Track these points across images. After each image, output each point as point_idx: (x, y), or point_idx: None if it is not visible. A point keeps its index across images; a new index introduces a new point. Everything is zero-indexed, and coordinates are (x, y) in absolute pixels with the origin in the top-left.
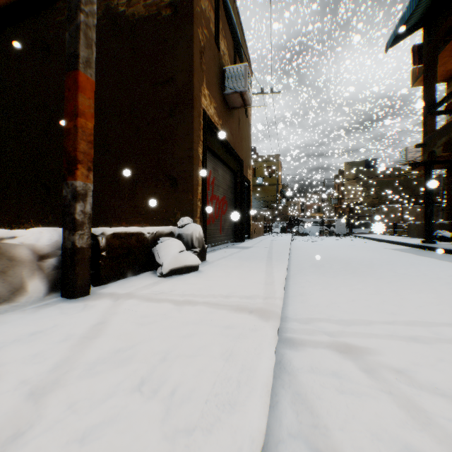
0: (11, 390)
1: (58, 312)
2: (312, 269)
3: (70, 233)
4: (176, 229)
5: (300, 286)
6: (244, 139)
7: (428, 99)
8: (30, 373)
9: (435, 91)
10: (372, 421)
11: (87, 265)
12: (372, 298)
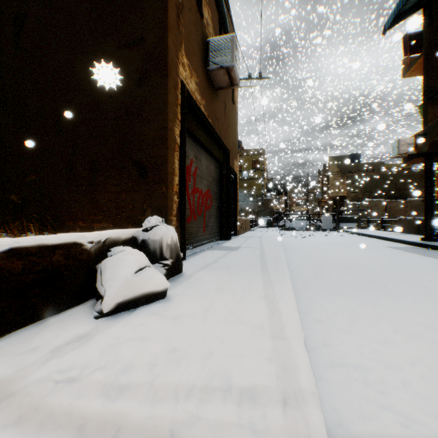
0: None
1: None
2: (319, 282)
3: None
4: (139, 232)
5: (315, 319)
6: (230, 127)
7: (428, 86)
8: None
9: (436, 77)
10: None
11: None
12: None
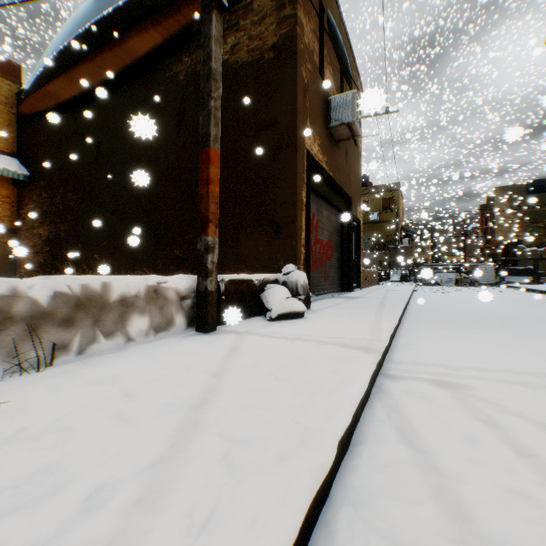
0: (200, 373)
1: (200, 340)
2: (431, 322)
3: (203, 279)
4: (280, 276)
5: (412, 337)
6: (352, 172)
7: None
8: (206, 367)
9: None
10: (447, 422)
11: (214, 306)
12: (493, 351)
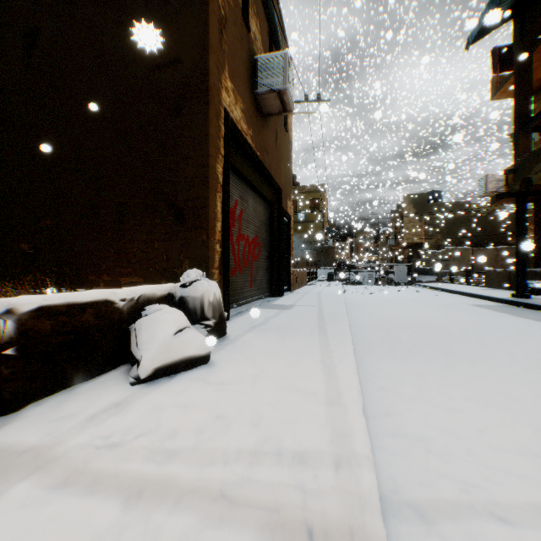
0: None
1: None
2: (386, 346)
3: None
4: (177, 288)
5: (379, 387)
6: (282, 160)
7: (520, 112)
8: None
9: (529, 101)
10: None
11: None
12: (515, 421)
